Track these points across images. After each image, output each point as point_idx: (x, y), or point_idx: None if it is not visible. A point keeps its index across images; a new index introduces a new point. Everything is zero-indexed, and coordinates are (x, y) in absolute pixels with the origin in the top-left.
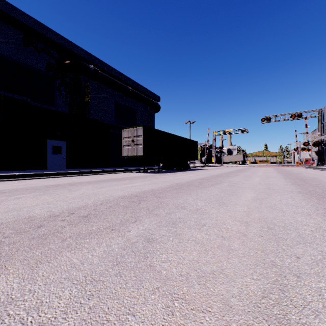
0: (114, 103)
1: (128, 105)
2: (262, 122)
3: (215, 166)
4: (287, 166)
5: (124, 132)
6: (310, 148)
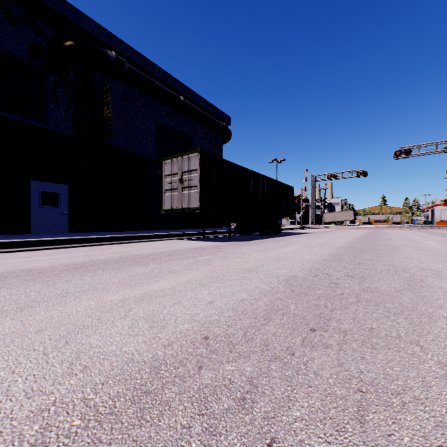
0: (156, 124)
1: (179, 128)
2: (395, 157)
3: (316, 228)
4: (438, 228)
5: (165, 165)
6: None
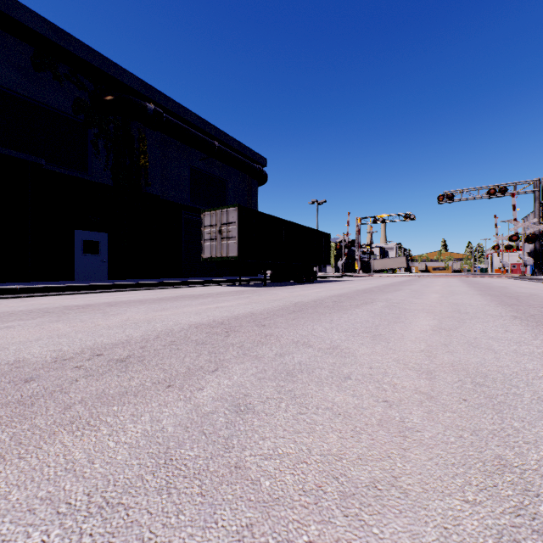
0: (190, 169)
1: (212, 172)
2: (439, 202)
3: (359, 276)
4: (481, 276)
5: (205, 216)
6: (521, 246)
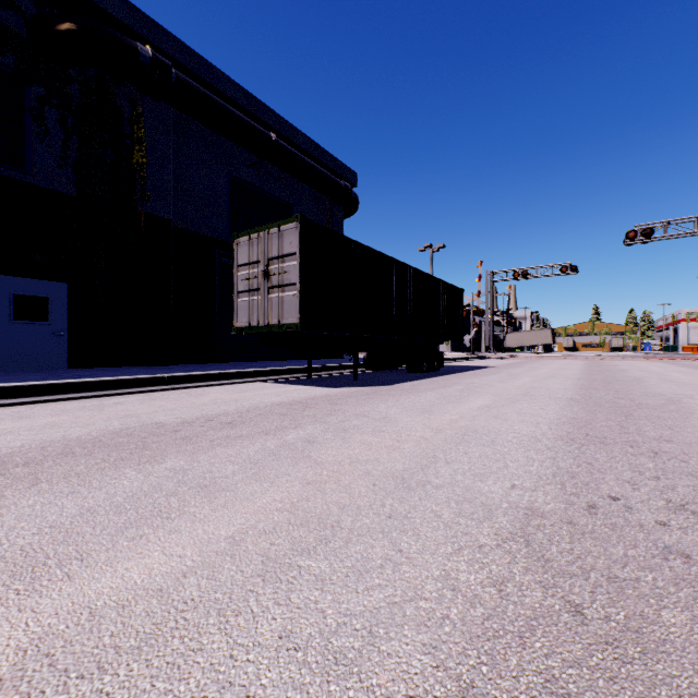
0: (230, 181)
1: (269, 189)
2: (627, 242)
3: (496, 357)
4: (697, 358)
5: (238, 246)
6: None
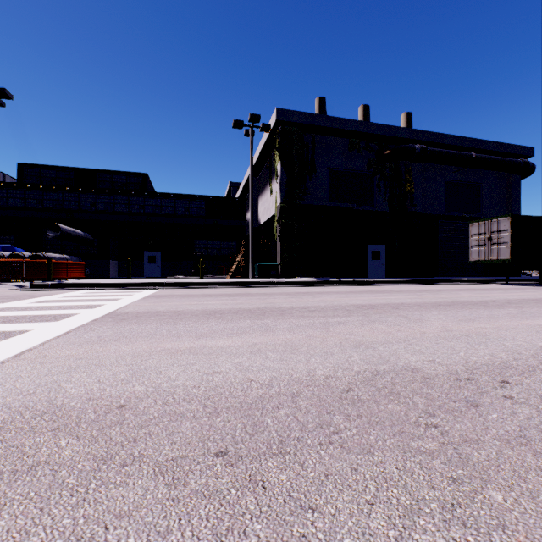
0: (444, 183)
1: (465, 179)
2: None
3: None
4: None
5: (471, 227)
6: None
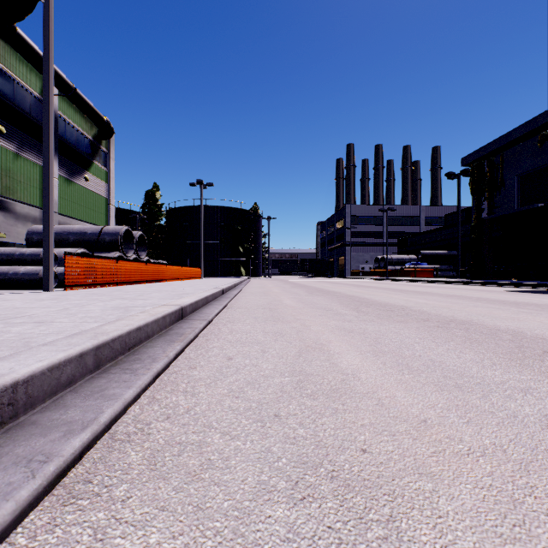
0: None
1: None
2: None
3: None
4: None
5: None
6: None
